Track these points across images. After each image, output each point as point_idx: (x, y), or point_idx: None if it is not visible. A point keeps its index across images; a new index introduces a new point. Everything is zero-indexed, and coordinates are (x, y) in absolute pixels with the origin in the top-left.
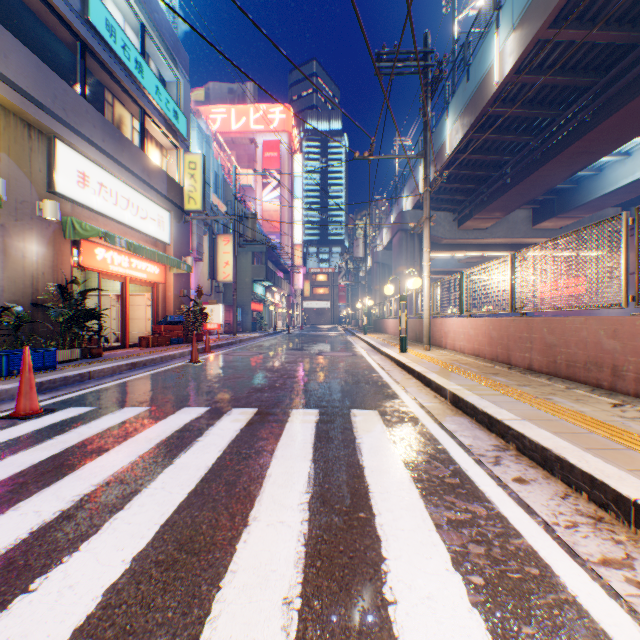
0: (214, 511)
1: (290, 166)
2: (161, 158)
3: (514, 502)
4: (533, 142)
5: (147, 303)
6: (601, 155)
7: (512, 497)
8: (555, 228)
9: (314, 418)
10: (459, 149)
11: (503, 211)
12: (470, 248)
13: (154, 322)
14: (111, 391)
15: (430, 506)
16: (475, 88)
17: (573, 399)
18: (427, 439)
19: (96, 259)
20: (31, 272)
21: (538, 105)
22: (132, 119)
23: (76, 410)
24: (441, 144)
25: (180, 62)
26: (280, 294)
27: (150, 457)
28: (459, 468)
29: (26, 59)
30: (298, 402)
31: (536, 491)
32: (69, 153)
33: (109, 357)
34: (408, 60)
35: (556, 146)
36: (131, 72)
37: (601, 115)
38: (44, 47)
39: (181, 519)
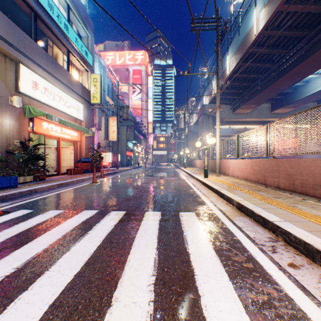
0: (89, 292)
1: (146, 82)
2: (79, 76)
3: (294, 284)
4: (273, 67)
5: (71, 151)
6: (309, 74)
7: (291, 280)
8: (282, 113)
9: (158, 217)
10: (234, 71)
11: (256, 104)
12: (238, 123)
13: (75, 161)
14: (45, 200)
15: (237, 288)
16: (243, 39)
17: (310, 207)
18: (226, 232)
19: (43, 128)
20: (6, 134)
21: (276, 47)
22: (63, 55)
23: (22, 212)
24: (224, 69)
25: (88, 26)
26: (141, 147)
27: (56, 245)
28: (250, 255)
29: (2, 19)
30: (149, 207)
31: (307, 275)
32: (27, 71)
33: (49, 180)
34: (208, 22)
35: (285, 69)
36: (62, 30)
37: (310, 52)
38: (14, 14)
39: (65, 299)
